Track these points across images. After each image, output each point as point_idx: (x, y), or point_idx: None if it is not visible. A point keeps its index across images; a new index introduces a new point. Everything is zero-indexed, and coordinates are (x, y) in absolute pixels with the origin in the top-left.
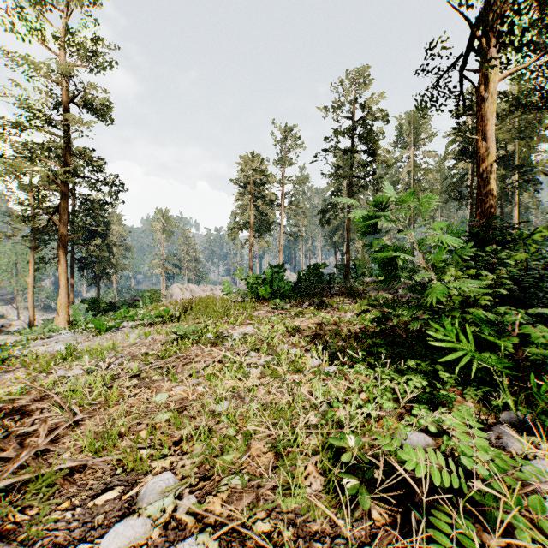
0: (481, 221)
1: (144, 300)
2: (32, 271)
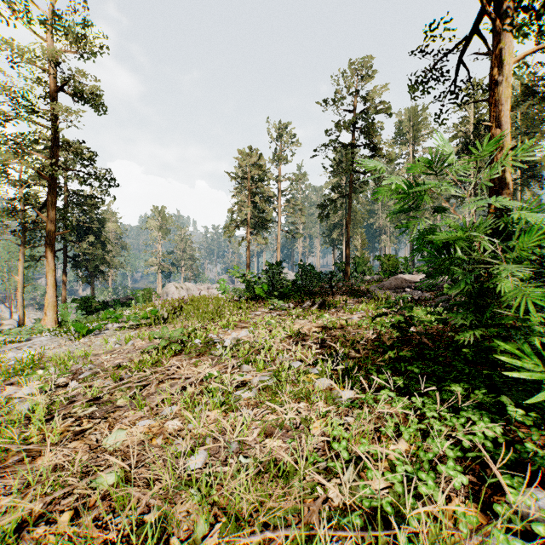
0: None
1: (137, 299)
2: (22, 269)
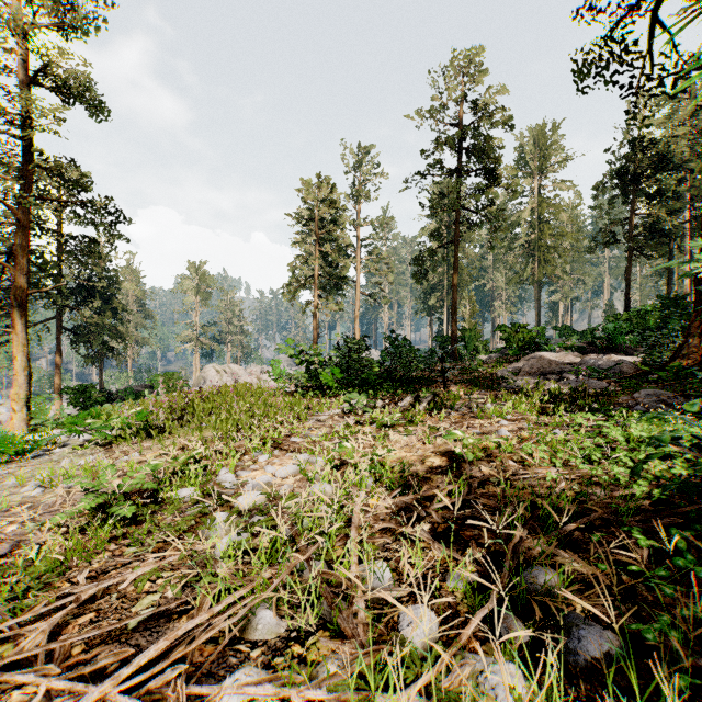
0: None
1: (156, 388)
2: None
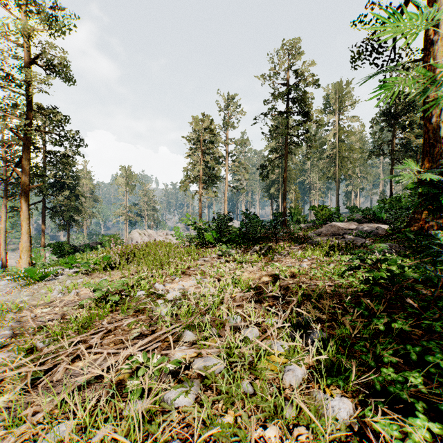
0: (429, 166)
1: (104, 244)
2: (5, 218)
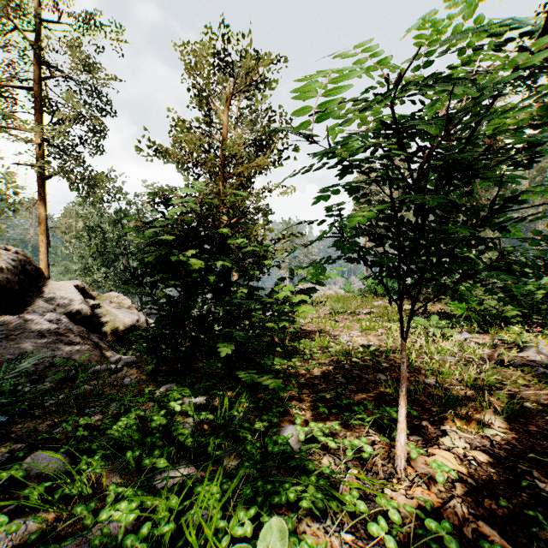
0: None
1: None
2: None
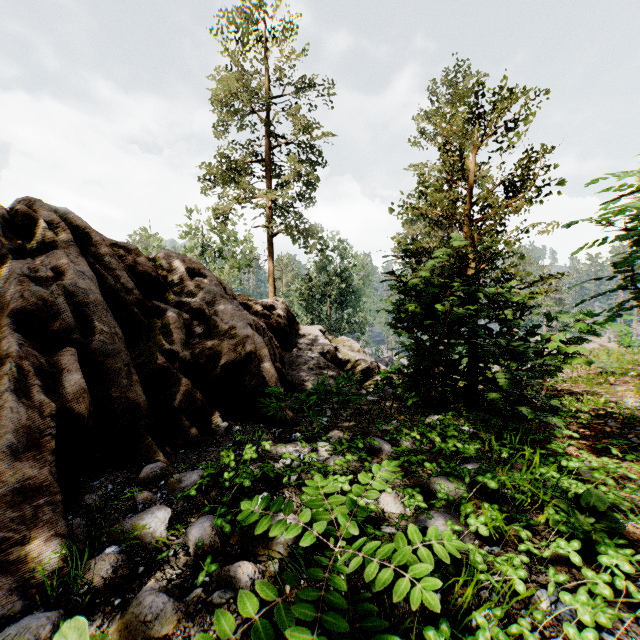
0: None
1: None
2: None
